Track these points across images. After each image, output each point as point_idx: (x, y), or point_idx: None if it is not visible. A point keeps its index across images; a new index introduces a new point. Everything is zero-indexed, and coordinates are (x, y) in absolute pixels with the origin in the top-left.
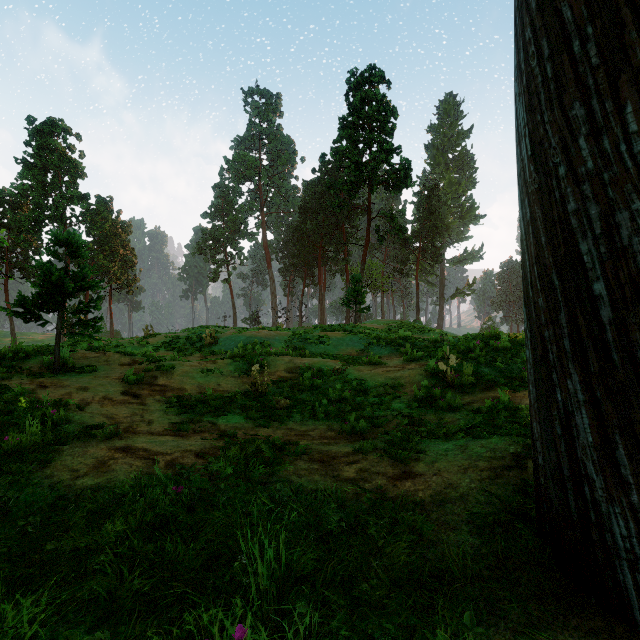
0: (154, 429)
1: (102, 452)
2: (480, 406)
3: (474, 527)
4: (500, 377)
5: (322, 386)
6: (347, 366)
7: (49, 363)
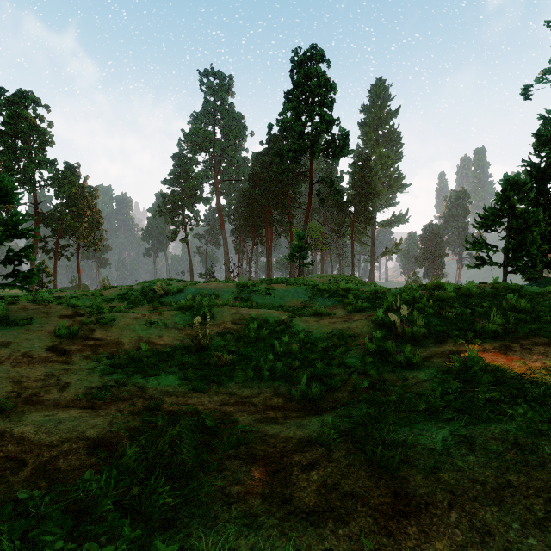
0: (64, 397)
1: None
2: (452, 366)
3: None
4: (451, 328)
5: (268, 338)
6: (293, 317)
7: None
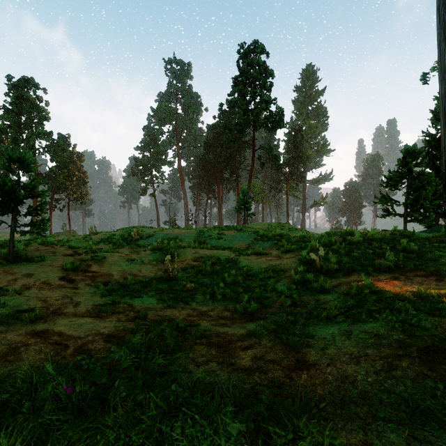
0: (79, 310)
1: (18, 338)
2: (350, 290)
3: (388, 441)
4: (357, 264)
5: (220, 272)
6: (239, 256)
7: (6, 254)
